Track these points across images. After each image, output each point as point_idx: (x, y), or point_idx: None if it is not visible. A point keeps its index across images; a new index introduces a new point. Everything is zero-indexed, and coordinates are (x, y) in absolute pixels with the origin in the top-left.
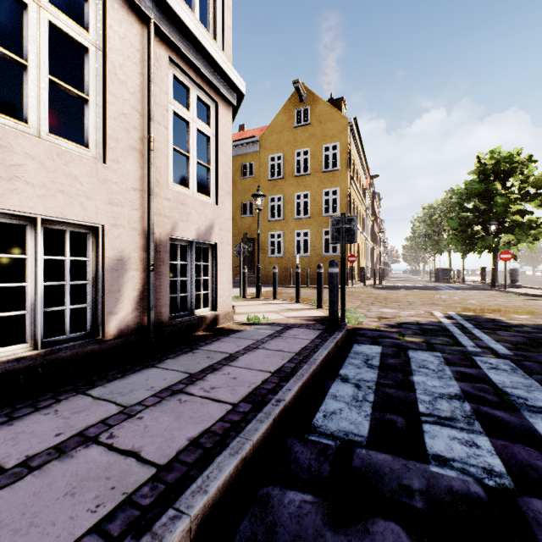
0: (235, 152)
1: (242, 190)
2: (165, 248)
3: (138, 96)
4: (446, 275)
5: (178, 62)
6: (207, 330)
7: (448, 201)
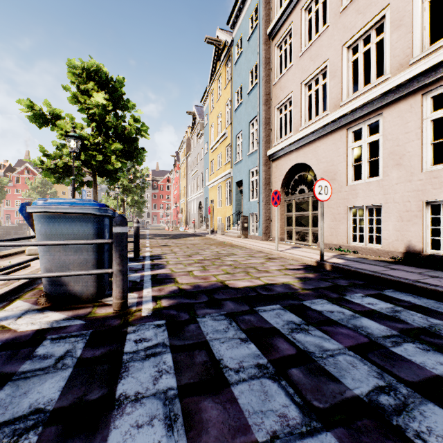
0: None
1: None
2: None
3: None
4: None
5: None
6: None
7: None
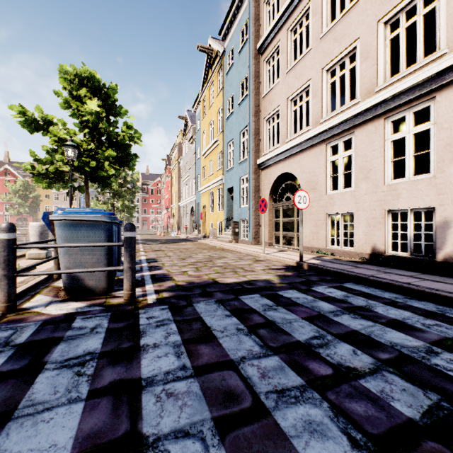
0: None
1: None
2: None
3: None
4: None
5: None
6: None
7: None
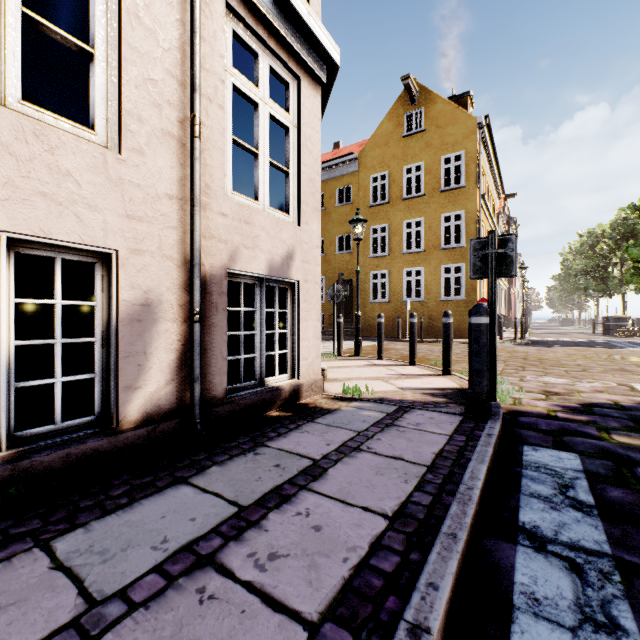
0: (328, 175)
1: (337, 221)
2: (219, 287)
3: (176, 54)
4: (621, 326)
5: (239, 11)
6: (283, 408)
7: (621, 223)
